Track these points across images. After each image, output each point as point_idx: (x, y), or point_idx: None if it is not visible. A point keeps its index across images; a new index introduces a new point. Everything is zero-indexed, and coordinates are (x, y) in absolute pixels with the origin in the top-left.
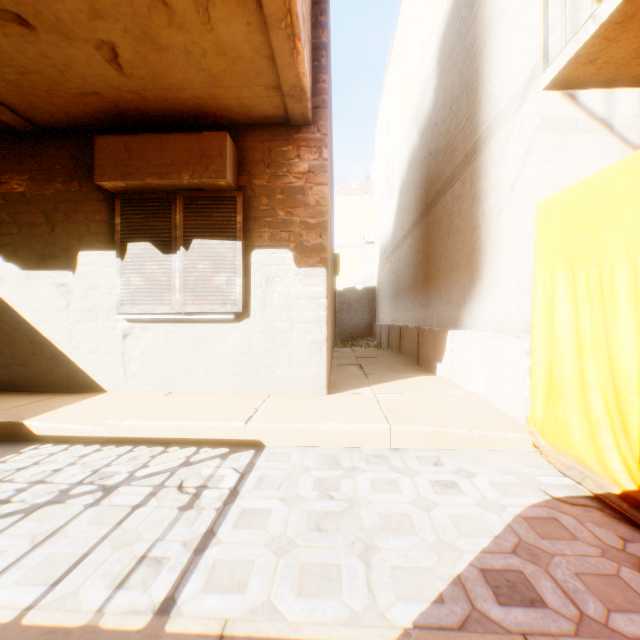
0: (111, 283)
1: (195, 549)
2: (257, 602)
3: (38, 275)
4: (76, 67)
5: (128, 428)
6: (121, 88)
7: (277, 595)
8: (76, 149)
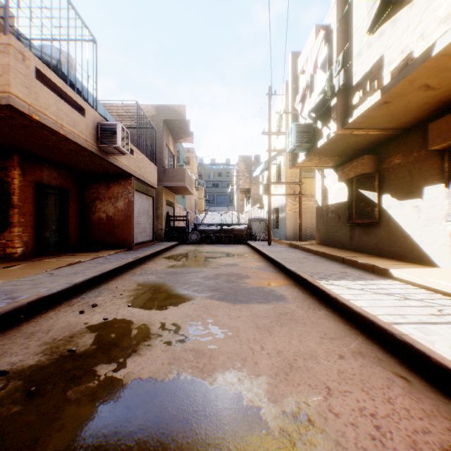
0: (441, 203)
1: (420, 322)
2: (427, 339)
3: (403, 203)
4: (410, 101)
5: (432, 283)
6: (436, 94)
7: (438, 343)
8: (421, 132)
